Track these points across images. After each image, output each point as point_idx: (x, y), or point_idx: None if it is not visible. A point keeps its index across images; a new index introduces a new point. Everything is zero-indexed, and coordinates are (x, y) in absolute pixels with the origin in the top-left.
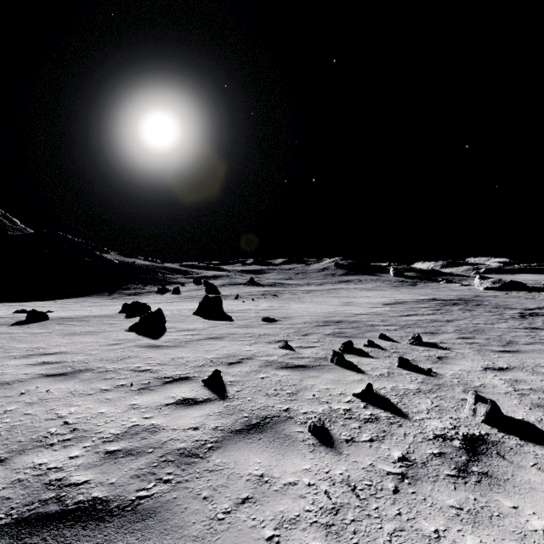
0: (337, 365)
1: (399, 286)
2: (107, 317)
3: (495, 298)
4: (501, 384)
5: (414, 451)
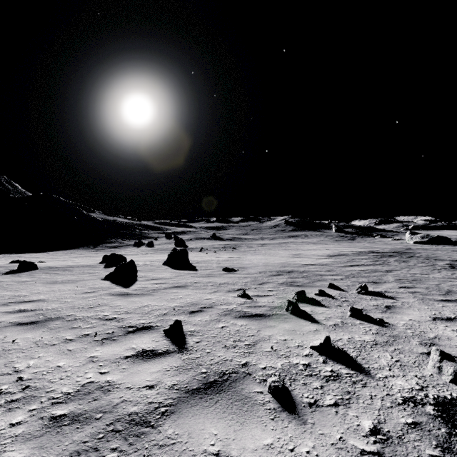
0: (292, 315)
1: (340, 241)
2: (88, 267)
3: (425, 251)
4: (455, 336)
5: (385, 420)
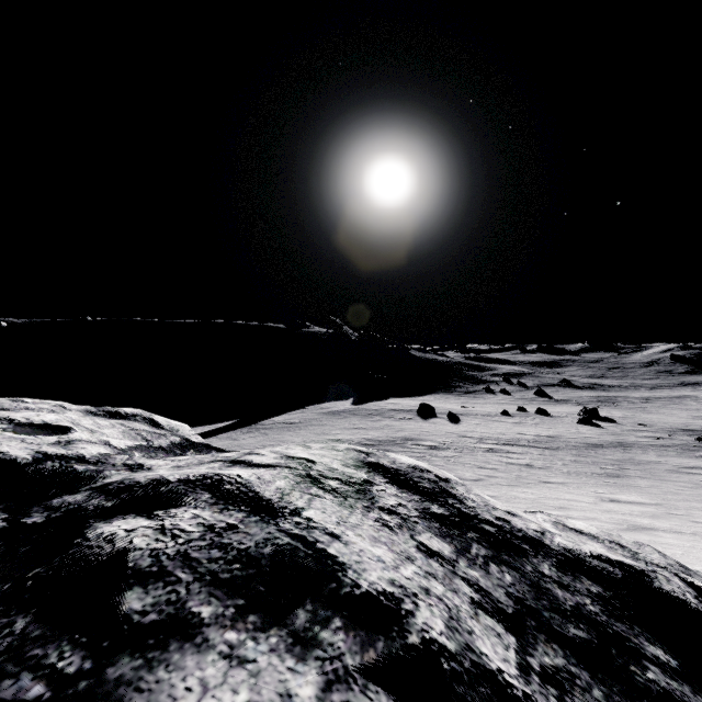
0: (696, 441)
1: None
2: (533, 415)
3: None
4: None
5: None
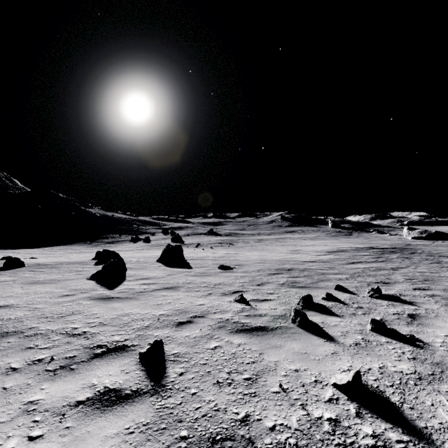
0: (300, 328)
1: (337, 236)
2: (78, 264)
3: (425, 247)
4: None
5: None
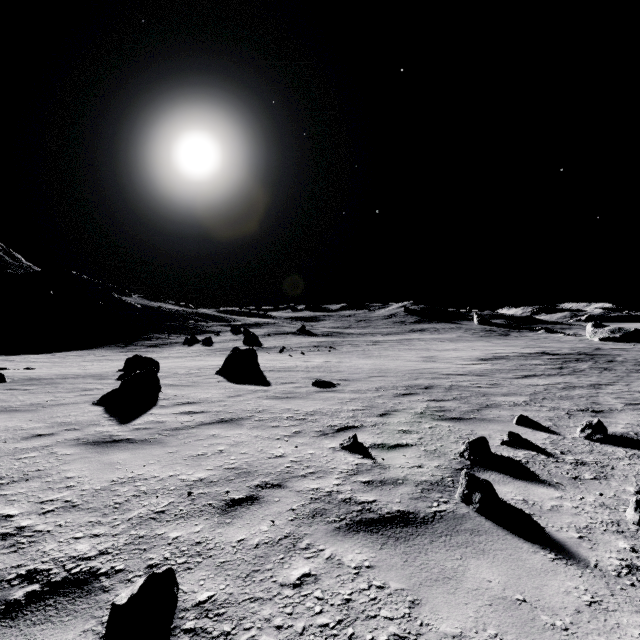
0: (483, 517)
1: (488, 337)
2: (93, 378)
3: (626, 352)
4: None
5: None
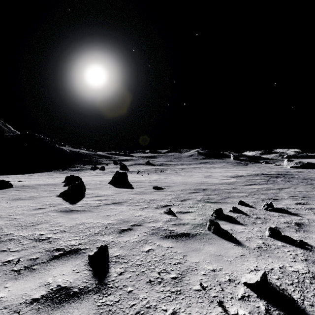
0: (214, 234)
1: (237, 166)
2: (52, 185)
3: (300, 173)
4: None
5: None
